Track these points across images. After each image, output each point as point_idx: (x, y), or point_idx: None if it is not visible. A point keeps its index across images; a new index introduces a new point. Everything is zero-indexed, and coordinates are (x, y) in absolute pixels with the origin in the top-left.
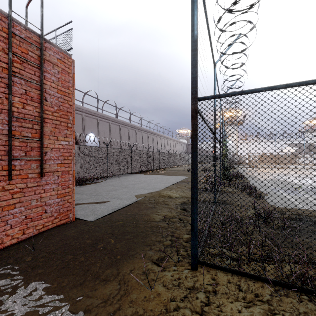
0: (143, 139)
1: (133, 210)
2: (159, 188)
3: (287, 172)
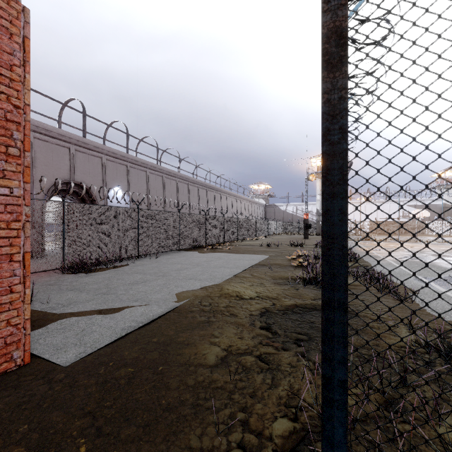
0: (200, 197)
1: (165, 329)
2: (221, 277)
3: (419, 247)
